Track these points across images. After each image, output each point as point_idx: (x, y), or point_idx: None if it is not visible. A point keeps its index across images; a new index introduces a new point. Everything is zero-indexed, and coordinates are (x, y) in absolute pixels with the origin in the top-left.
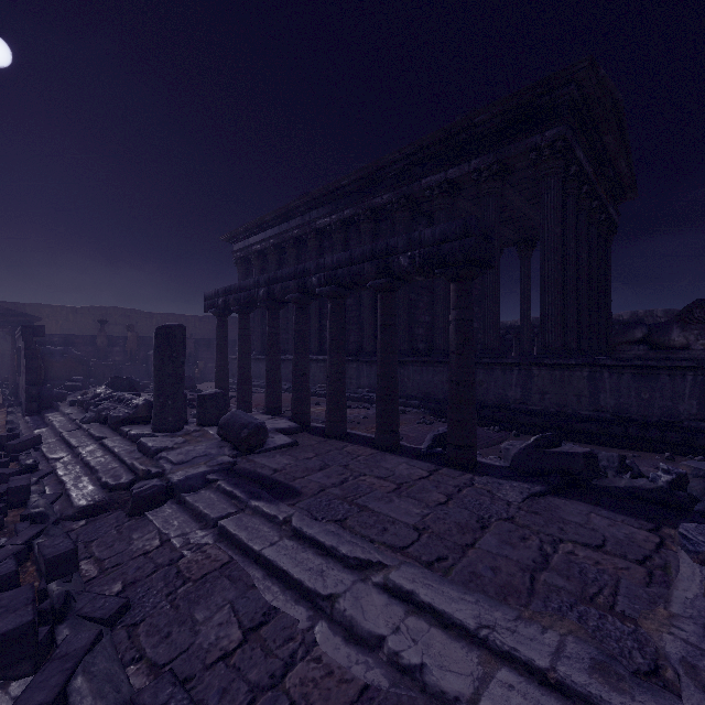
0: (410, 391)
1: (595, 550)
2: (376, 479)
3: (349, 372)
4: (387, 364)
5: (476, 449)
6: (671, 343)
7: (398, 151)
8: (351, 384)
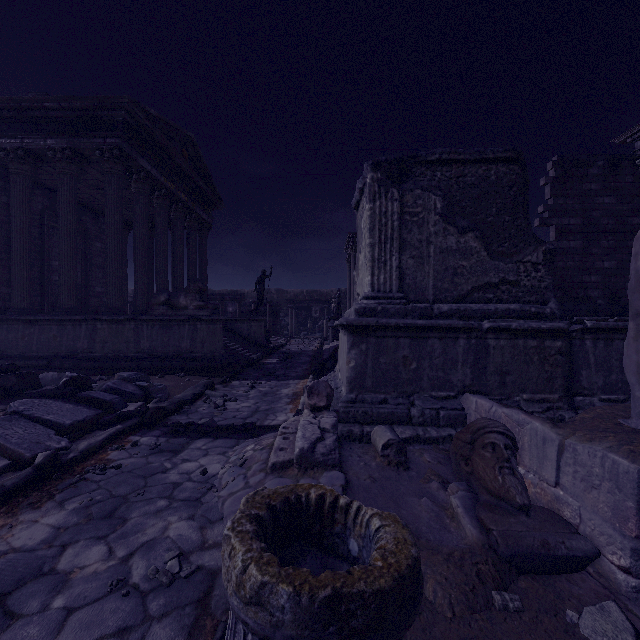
0: None
1: None
2: None
3: None
4: None
5: None
6: (180, 305)
7: None
8: None
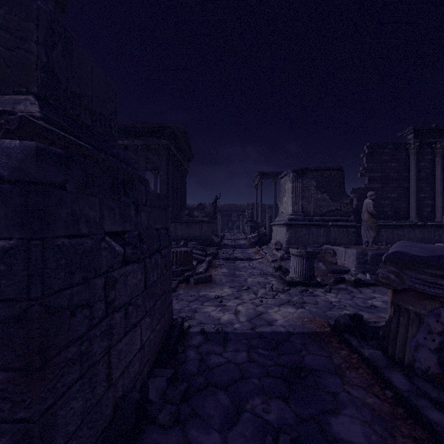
0: None
1: None
2: None
3: None
4: None
5: None
6: (194, 215)
7: None
8: None
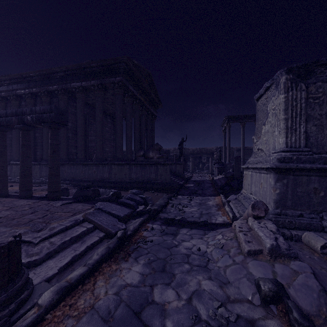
0: (66, 177)
1: (66, 212)
2: (2, 207)
3: (35, 170)
4: (24, 161)
5: (59, 193)
6: (149, 156)
7: (59, 67)
8: (37, 176)
